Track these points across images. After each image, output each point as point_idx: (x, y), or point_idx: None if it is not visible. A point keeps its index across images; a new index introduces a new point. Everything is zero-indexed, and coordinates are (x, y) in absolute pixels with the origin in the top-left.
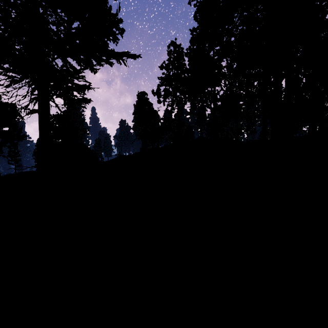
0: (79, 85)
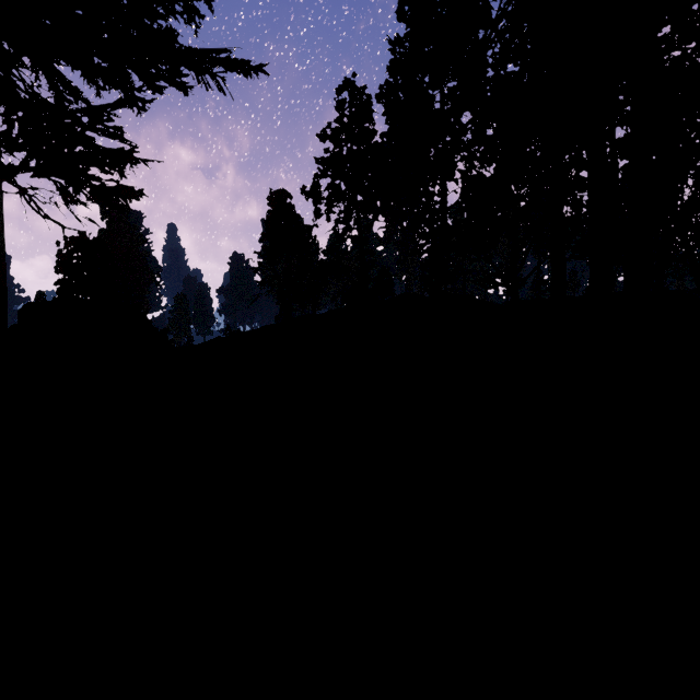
0: (103, 148)
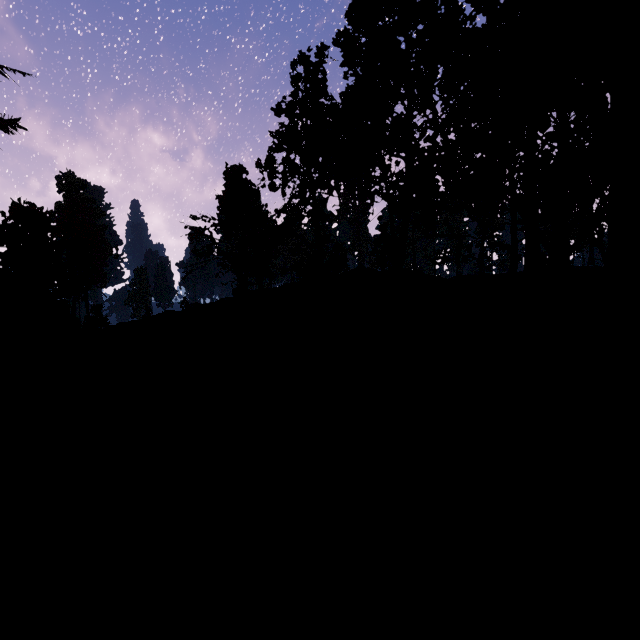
0: None
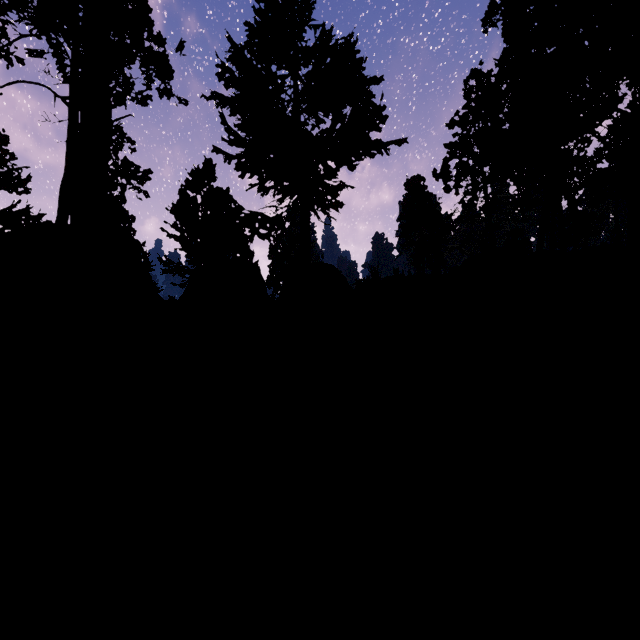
0: (332, 187)
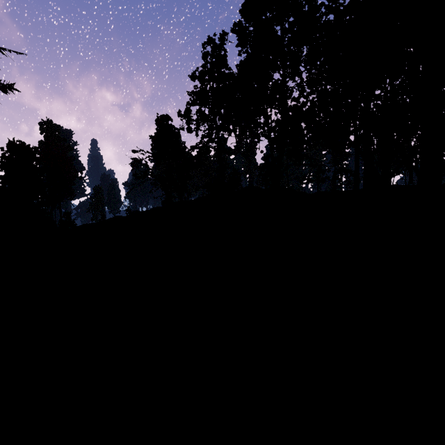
0: None
